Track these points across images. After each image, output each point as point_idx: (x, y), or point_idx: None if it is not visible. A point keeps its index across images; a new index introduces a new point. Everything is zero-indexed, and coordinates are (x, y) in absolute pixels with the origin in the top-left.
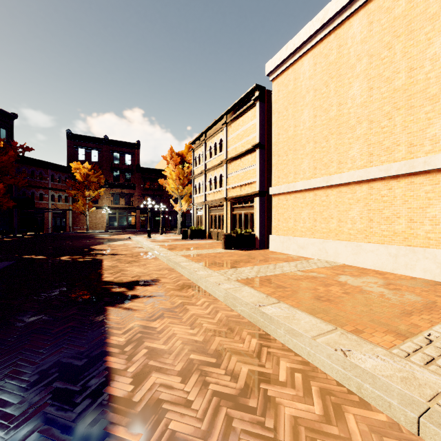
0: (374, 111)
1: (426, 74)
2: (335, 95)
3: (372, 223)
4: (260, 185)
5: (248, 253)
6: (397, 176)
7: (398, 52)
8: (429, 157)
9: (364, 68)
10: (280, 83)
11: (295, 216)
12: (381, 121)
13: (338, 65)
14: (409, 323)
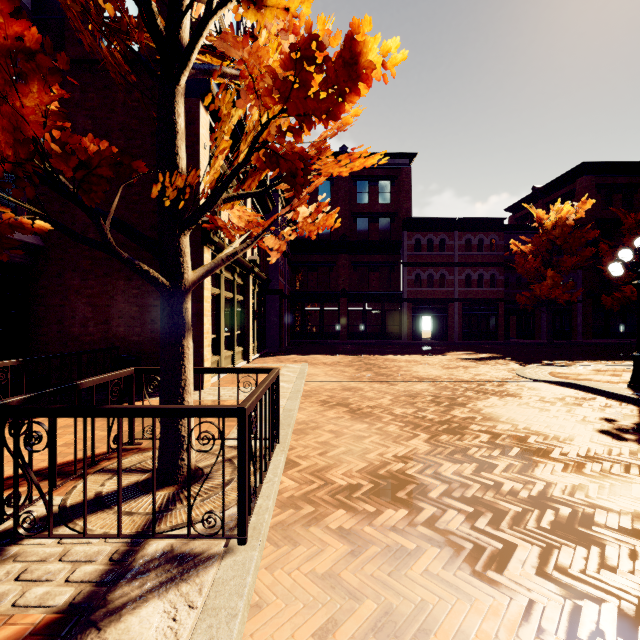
0: None
1: None
2: None
3: None
4: None
5: None
6: None
7: None
8: None
9: None
10: None
11: None
12: None
13: None
14: None
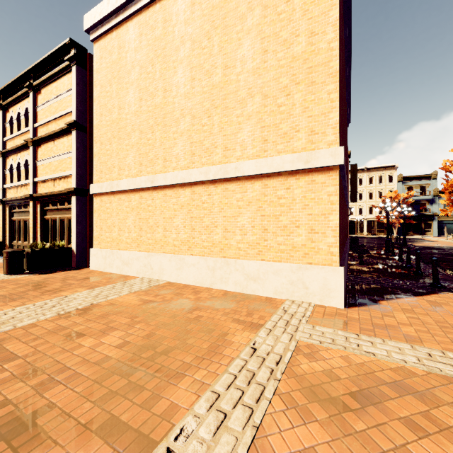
0: (196, 106)
1: (238, 75)
2: (161, 78)
3: (194, 233)
4: (78, 180)
5: (44, 279)
6: (215, 180)
7: (216, 44)
8: (239, 163)
9: (187, 54)
10: (102, 48)
11: (119, 223)
12: (202, 118)
13: (164, 43)
14: (170, 402)
